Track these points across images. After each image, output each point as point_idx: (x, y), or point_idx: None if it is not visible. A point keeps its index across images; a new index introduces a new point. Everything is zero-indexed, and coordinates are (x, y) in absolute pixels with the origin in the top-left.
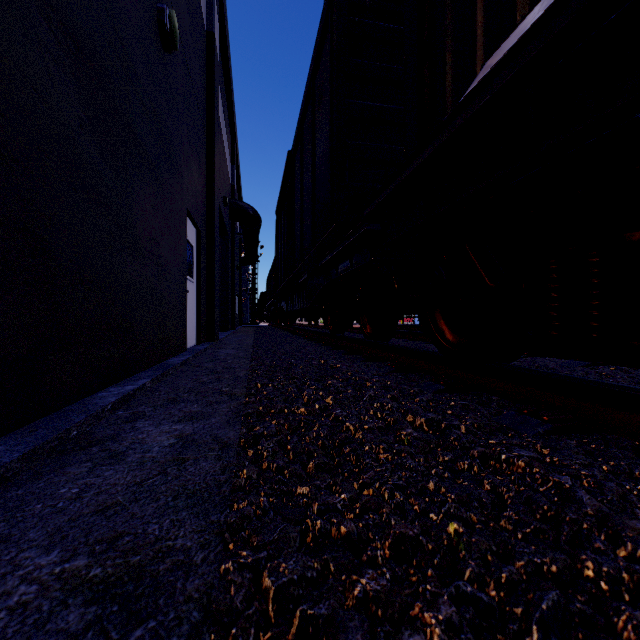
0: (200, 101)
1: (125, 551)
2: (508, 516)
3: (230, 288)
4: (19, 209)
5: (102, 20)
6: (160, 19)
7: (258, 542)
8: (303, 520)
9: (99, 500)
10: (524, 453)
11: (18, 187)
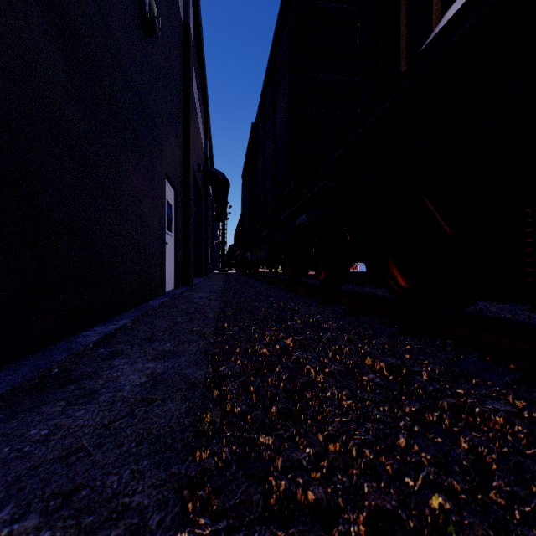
0: (177, 82)
1: (79, 509)
2: (503, 491)
3: (203, 241)
4: (5, 165)
5: (87, 2)
6: (141, 7)
7: (217, 507)
8: (266, 480)
9: (65, 444)
10: (499, 406)
11: (4, 145)
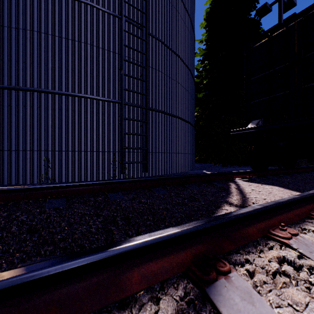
0: None
1: None
2: None
3: None
4: None
5: None
6: None
7: None
8: None
9: None
10: None
11: None
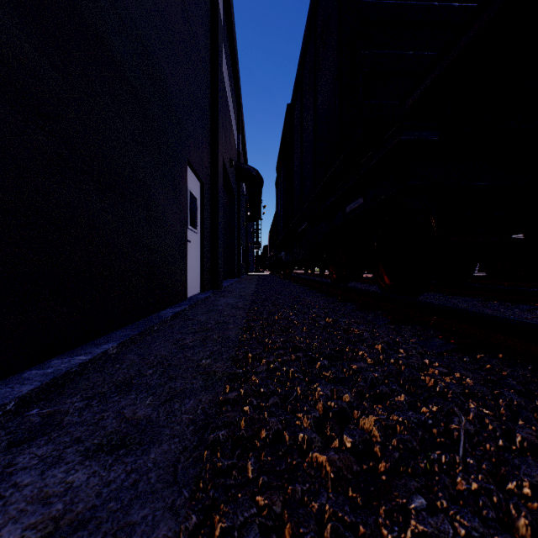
0: (204, 60)
1: None
2: None
3: (236, 241)
4: None
5: None
6: None
7: None
8: None
9: None
10: None
11: None
